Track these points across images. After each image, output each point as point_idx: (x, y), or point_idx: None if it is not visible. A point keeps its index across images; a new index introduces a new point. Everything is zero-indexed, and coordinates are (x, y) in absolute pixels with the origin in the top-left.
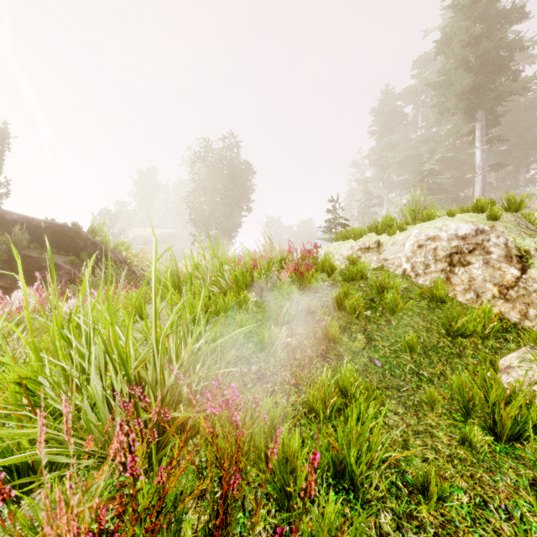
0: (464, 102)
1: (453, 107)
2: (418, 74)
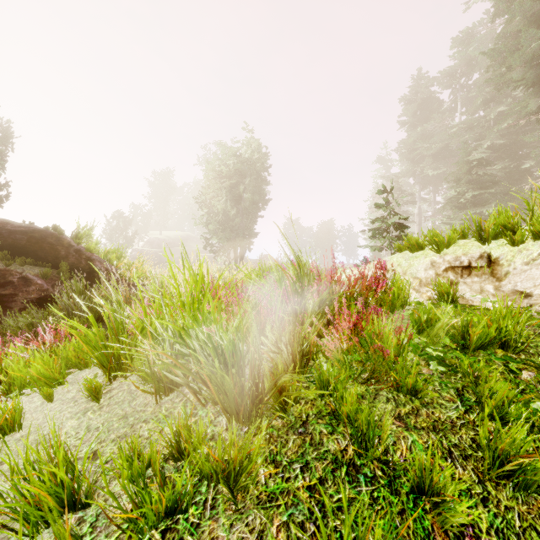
0: (534, 71)
1: (517, 78)
2: (459, 51)
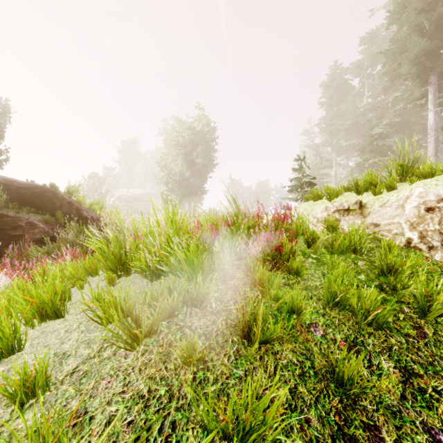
0: (417, 67)
1: (406, 73)
2: (366, 48)
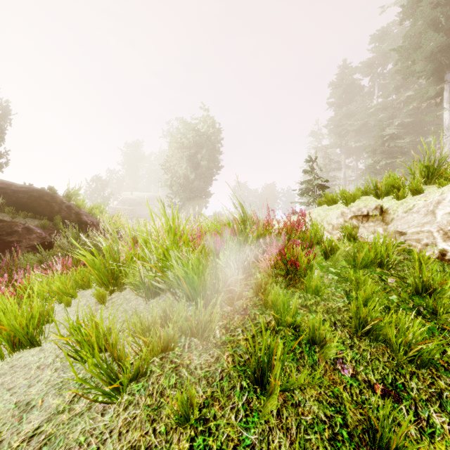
0: (432, 64)
1: (420, 70)
2: (376, 46)
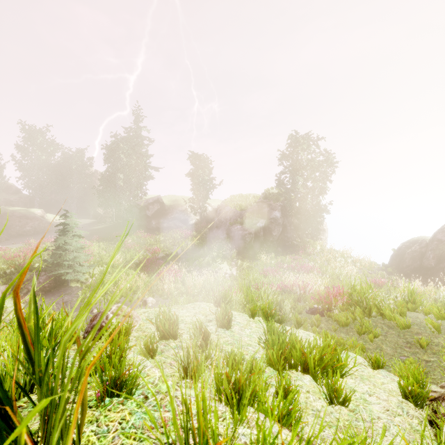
0: None
1: None
2: None
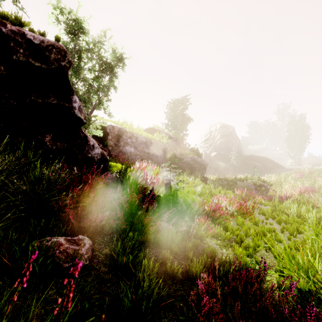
0: None
1: None
2: None
